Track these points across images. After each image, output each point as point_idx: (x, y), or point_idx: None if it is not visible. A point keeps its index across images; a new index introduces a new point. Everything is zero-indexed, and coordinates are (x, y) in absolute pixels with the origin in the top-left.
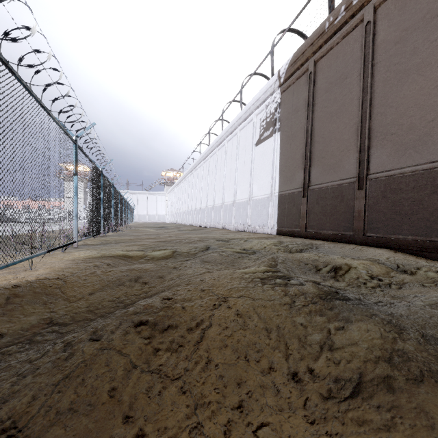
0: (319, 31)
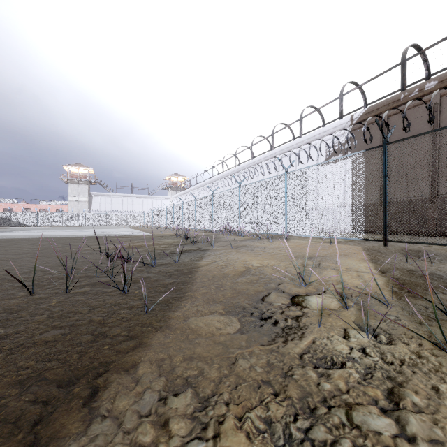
0: (395, 98)
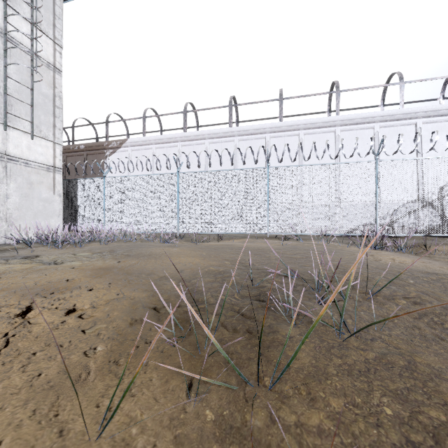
0: (68, 147)
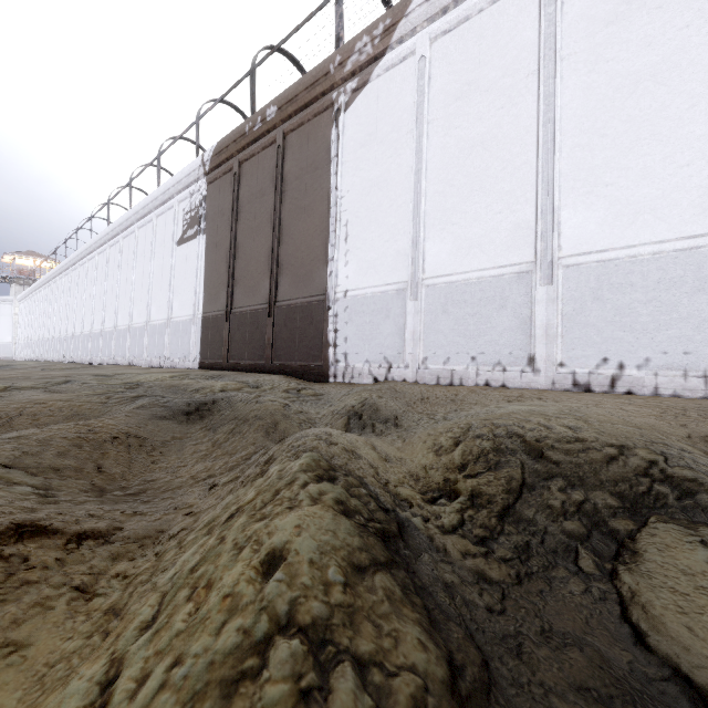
0: (241, 130)
